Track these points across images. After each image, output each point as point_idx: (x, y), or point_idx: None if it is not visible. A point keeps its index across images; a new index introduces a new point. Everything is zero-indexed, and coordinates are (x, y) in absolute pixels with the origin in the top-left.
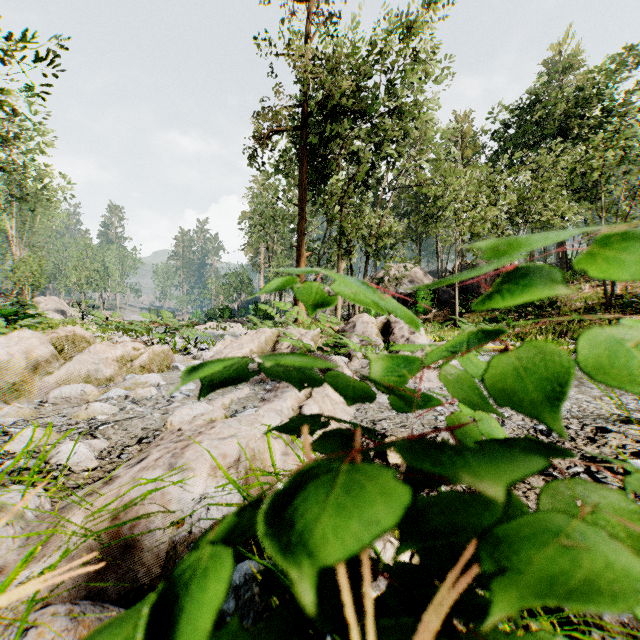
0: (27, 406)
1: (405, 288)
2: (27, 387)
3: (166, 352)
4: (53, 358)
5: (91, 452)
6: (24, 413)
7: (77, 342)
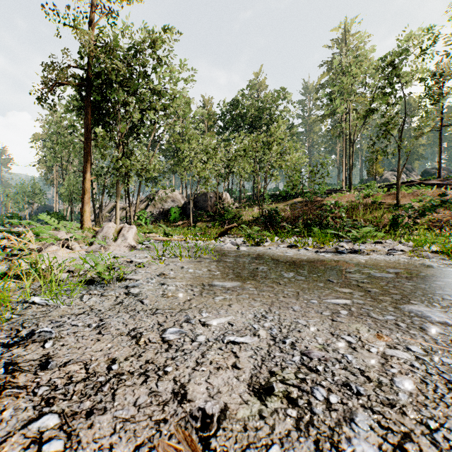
0: None
1: (169, 205)
2: None
3: None
4: None
5: None
6: None
7: None
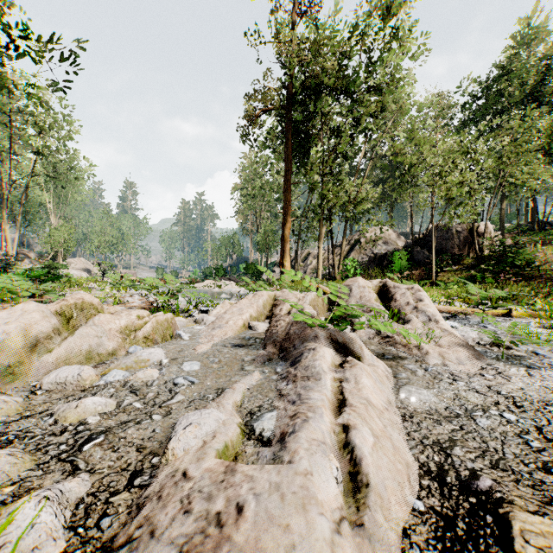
0: (15, 398)
1: (379, 249)
2: (23, 369)
3: (169, 320)
4: (56, 331)
5: (58, 517)
6: (8, 410)
7: (85, 309)
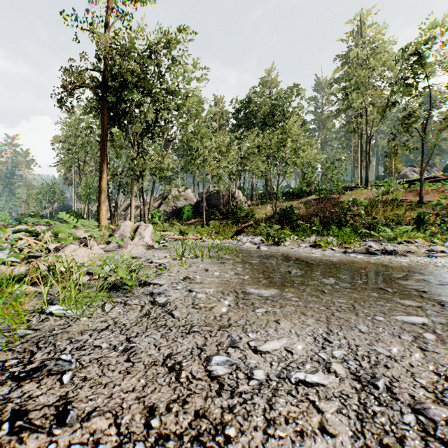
0: None
1: (181, 203)
2: None
3: None
4: None
5: None
6: None
7: None
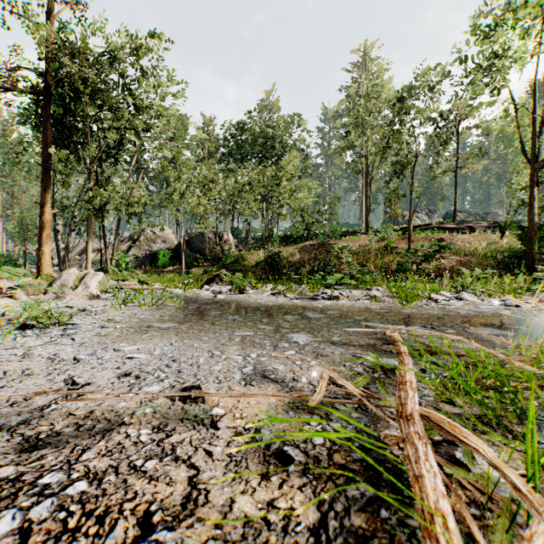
0: None
1: (159, 246)
2: None
3: None
4: None
5: None
6: None
7: None
